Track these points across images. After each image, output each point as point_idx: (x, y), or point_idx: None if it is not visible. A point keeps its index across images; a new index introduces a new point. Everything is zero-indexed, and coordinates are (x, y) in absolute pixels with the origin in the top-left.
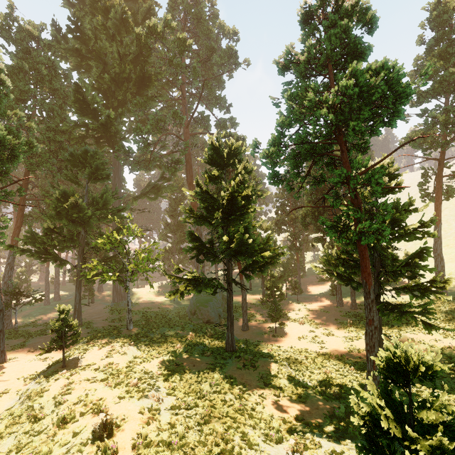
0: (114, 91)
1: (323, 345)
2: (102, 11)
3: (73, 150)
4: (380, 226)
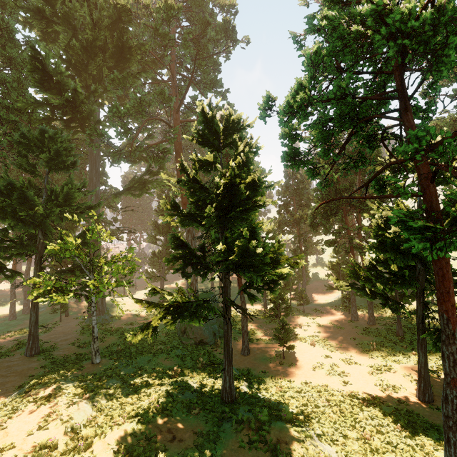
0: (87, 64)
1: (345, 379)
2: None
3: (27, 130)
4: None
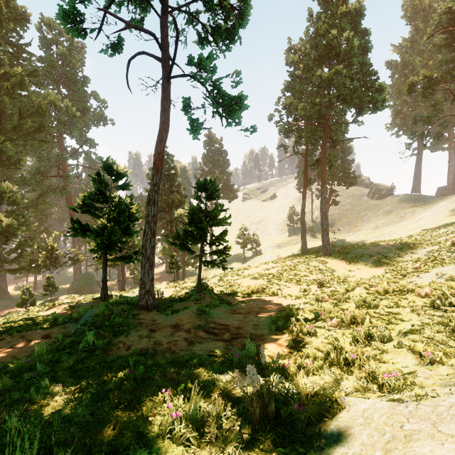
0: (9, 132)
1: None
2: (1, 73)
3: None
4: None
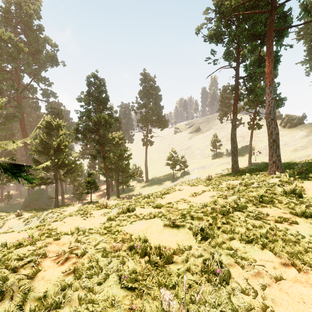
0: None
1: None
2: None
3: None
4: (107, 156)
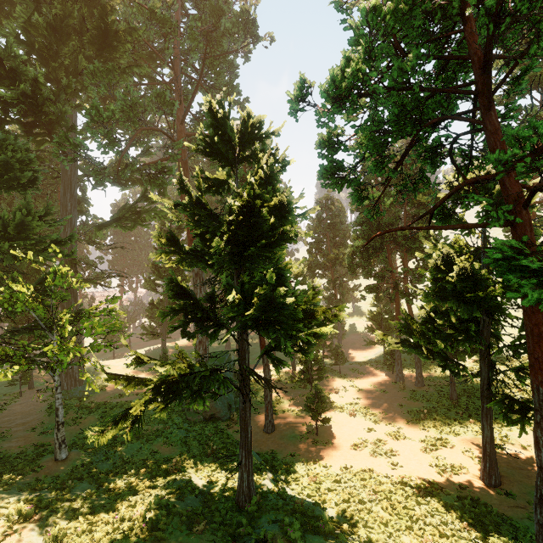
0: (57, 49)
1: (394, 460)
2: None
3: None
4: None
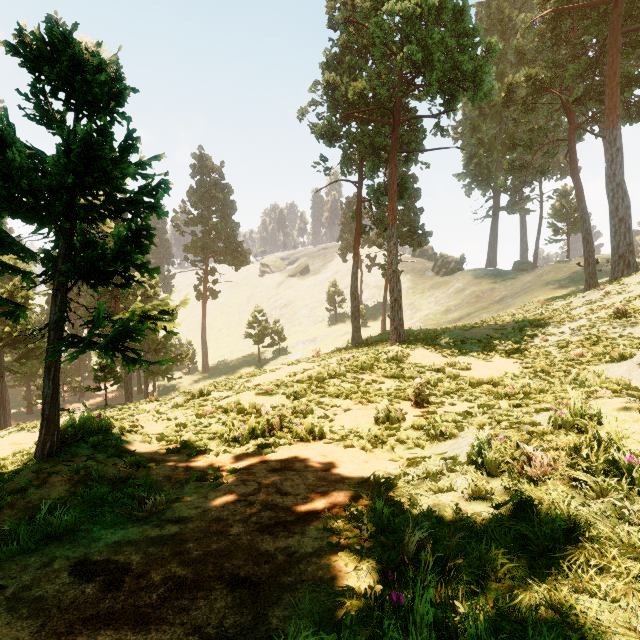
0: None
1: None
2: None
3: None
4: None
